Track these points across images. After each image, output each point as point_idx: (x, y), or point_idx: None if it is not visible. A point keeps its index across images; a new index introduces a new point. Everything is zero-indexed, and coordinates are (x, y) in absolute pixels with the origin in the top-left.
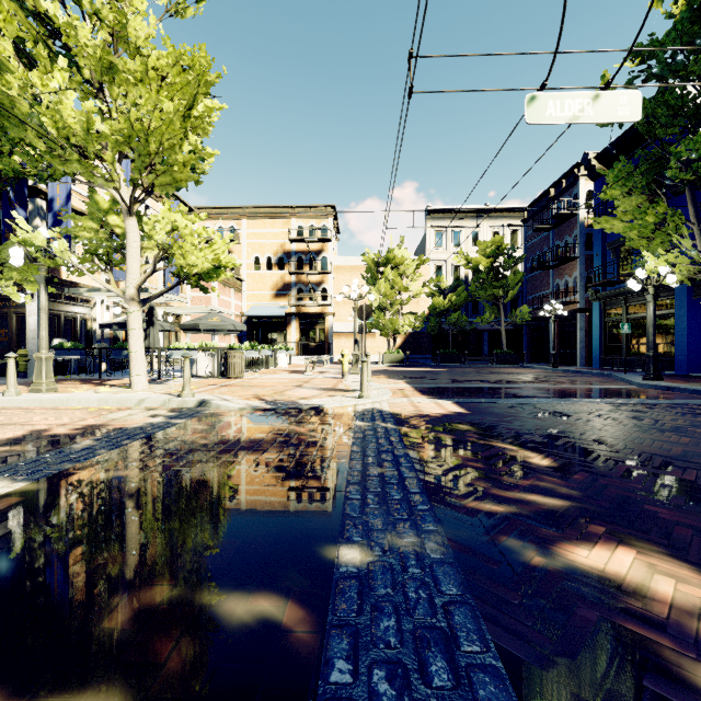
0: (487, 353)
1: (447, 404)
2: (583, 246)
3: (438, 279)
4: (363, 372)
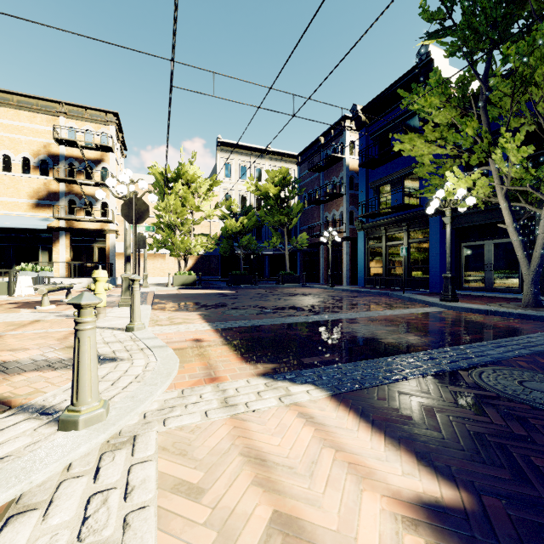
0: (269, 274)
1: (329, 414)
2: (348, 186)
3: (230, 202)
4: (78, 341)
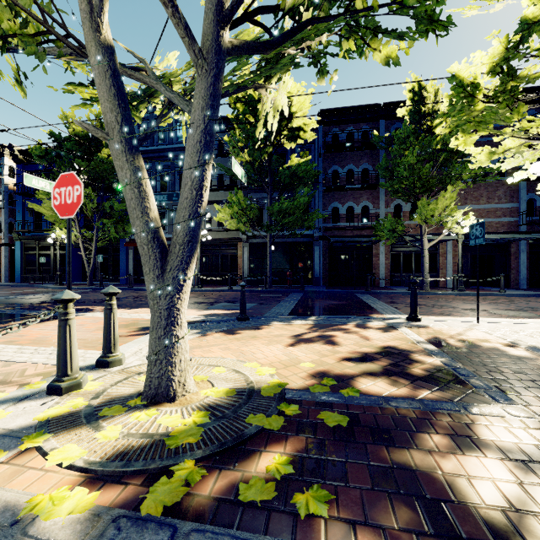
0: None
1: None
2: (7, 202)
3: None
4: None
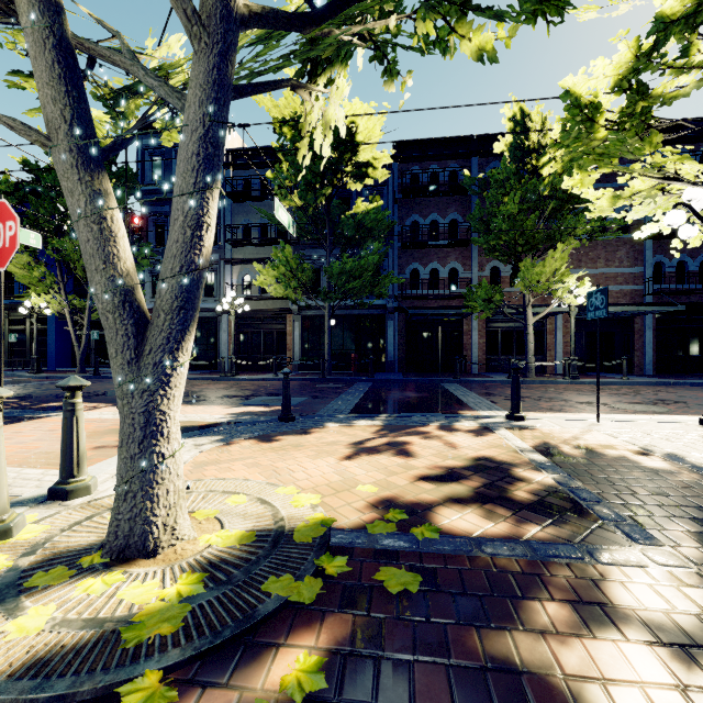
0: None
1: None
2: None
3: None
4: None
